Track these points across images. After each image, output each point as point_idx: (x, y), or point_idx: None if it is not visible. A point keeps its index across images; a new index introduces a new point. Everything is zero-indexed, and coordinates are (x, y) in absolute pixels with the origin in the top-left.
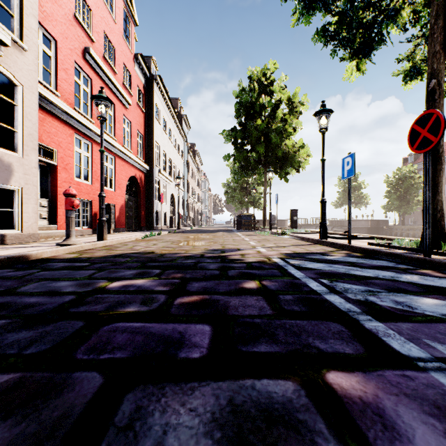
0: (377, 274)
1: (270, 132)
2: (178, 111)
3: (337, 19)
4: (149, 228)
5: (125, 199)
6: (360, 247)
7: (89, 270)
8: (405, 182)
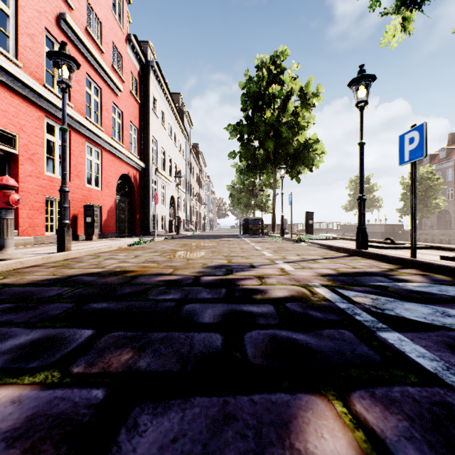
0: None
1: (281, 125)
2: (180, 107)
3: None
4: (145, 234)
5: (116, 200)
6: (440, 265)
7: None
8: (422, 184)
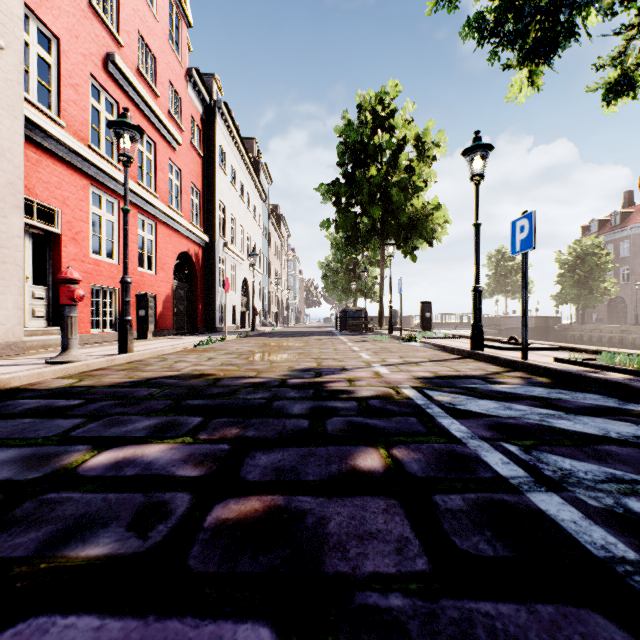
0: (603, 428)
1: (390, 186)
2: (254, 157)
3: (499, 3)
4: (210, 330)
5: (173, 286)
6: (545, 367)
7: (74, 416)
8: (586, 262)
